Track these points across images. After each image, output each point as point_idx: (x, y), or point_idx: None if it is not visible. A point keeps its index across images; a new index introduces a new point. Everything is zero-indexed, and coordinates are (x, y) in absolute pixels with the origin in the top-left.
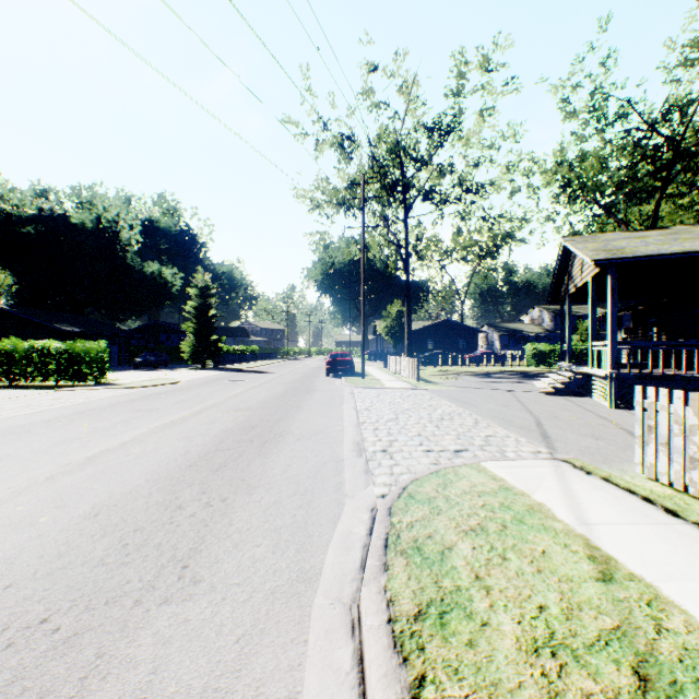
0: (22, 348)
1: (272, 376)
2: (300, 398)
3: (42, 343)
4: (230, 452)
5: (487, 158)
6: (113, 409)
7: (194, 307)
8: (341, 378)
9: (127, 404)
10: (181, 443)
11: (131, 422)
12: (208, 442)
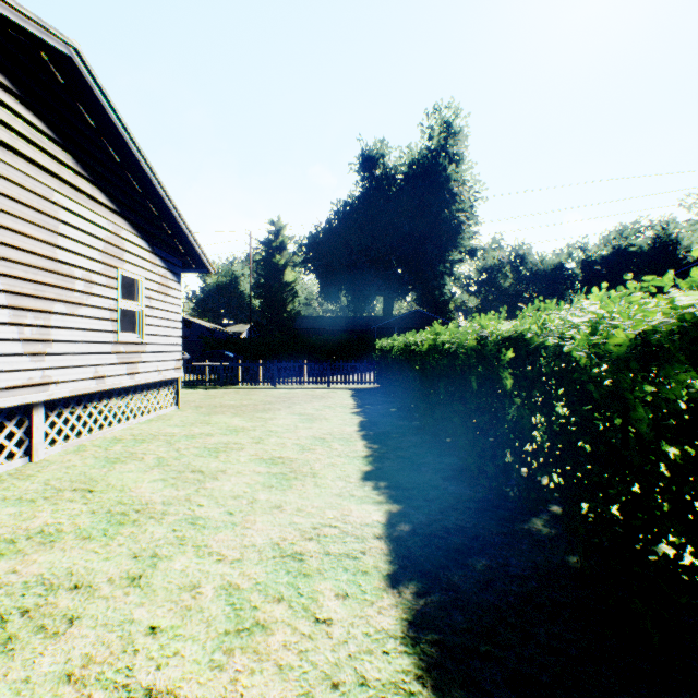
0: None
1: None
2: None
3: None
4: None
5: None
6: None
7: None
8: None
9: None
10: None
11: None
12: None
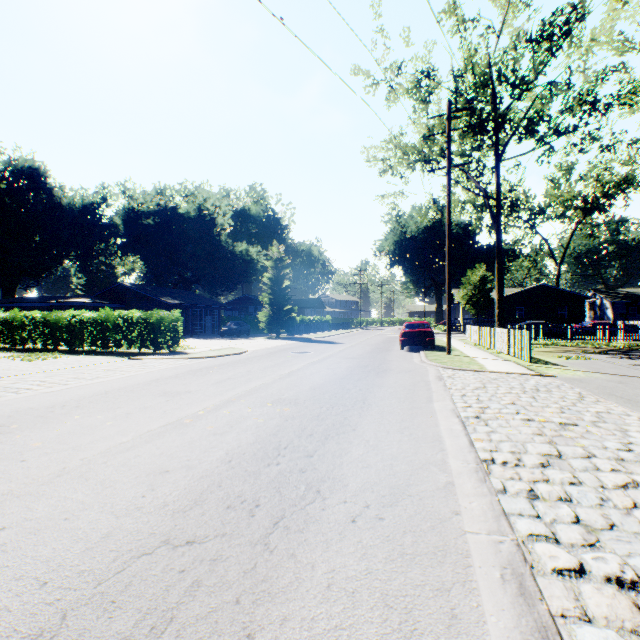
0: (112, 318)
1: (340, 347)
2: (368, 383)
3: (127, 313)
4: (180, 563)
5: (621, 63)
6: (141, 388)
7: (269, 278)
8: (418, 352)
9: (163, 382)
10: (127, 495)
11: (130, 416)
12: (172, 499)
